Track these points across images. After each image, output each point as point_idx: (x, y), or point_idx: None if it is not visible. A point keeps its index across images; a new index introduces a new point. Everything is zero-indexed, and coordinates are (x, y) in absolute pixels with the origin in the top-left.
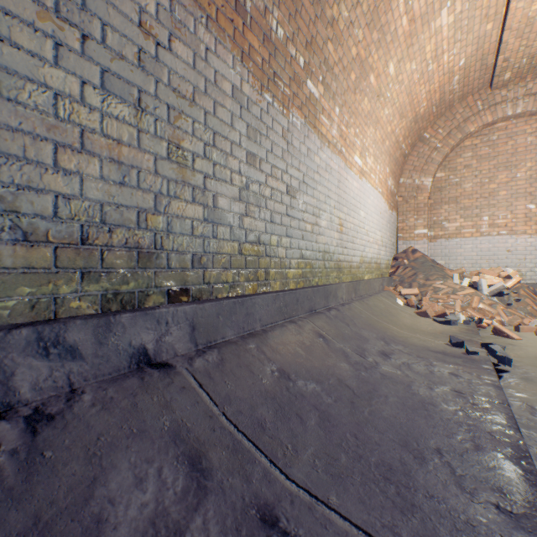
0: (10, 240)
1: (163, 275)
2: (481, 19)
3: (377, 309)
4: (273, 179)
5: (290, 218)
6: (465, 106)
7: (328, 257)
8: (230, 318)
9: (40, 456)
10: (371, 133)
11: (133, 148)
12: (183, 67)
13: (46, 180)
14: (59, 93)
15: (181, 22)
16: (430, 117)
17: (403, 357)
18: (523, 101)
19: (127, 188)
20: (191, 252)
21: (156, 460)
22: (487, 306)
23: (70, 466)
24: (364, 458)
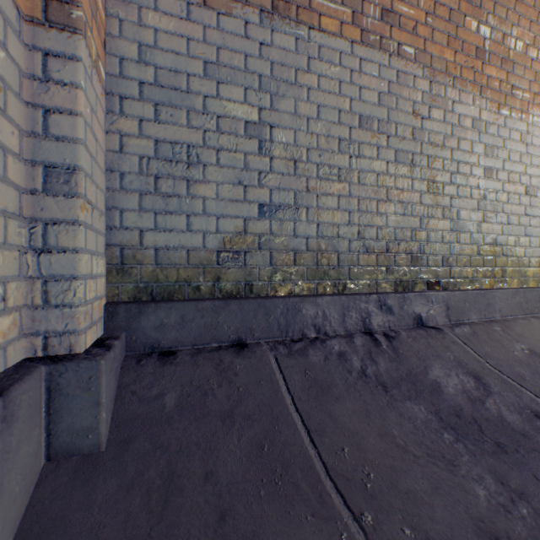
0: (361, 252)
1: (423, 271)
2: None
3: None
4: (509, 185)
5: (529, 217)
6: None
7: None
8: (473, 305)
9: (397, 350)
10: None
11: (408, 191)
12: (436, 125)
13: (373, 220)
14: (377, 173)
15: (435, 94)
16: None
17: None
18: None
19: (405, 217)
20: (441, 254)
21: (452, 370)
22: None
23: (411, 358)
24: None
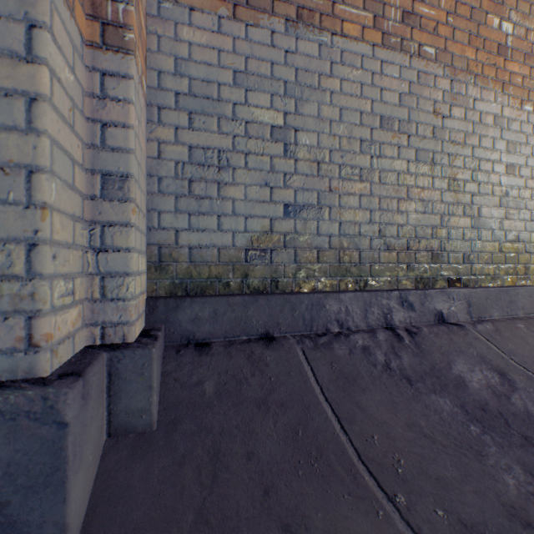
0: (382, 250)
1: (444, 268)
2: None
3: None
4: (532, 181)
5: None
6: None
7: None
8: (495, 302)
9: (420, 346)
10: None
11: (429, 189)
12: (457, 123)
13: (394, 219)
14: (398, 172)
15: (456, 93)
16: None
17: None
18: None
19: (426, 215)
20: (461, 251)
21: (475, 366)
22: None
23: (434, 353)
24: None
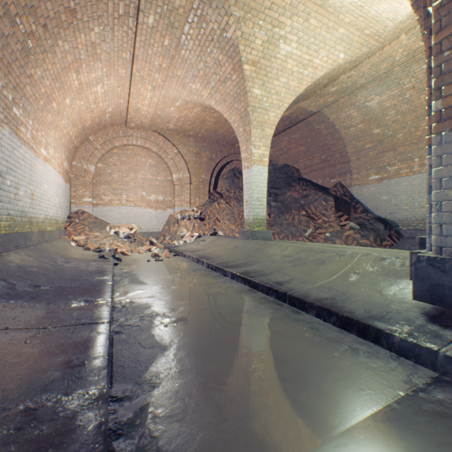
0: None
1: None
2: (118, 97)
3: (60, 247)
4: None
5: (3, 191)
6: (114, 130)
7: (25, 215)
8: None
9: None
10: (53, 134)
11: None
12: None
13: None
14: None
15: None
16: (94, 129)
17: (76, 262)
18: (141, 140)
19: None
20: None
21: None
22: (122, 243)
23: None
24: (64, 278)
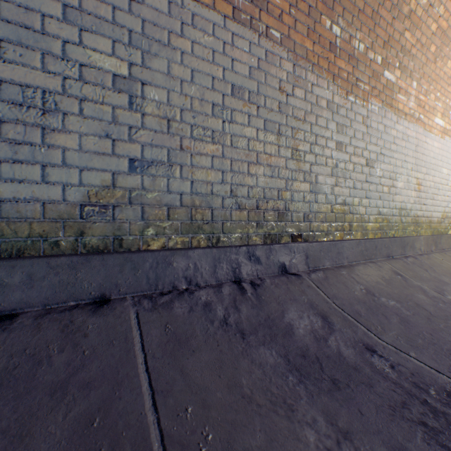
0: (234, 208)
1: (288, 225)
2: None
3: None
4: (354, 157)
5: (369, 184)
6: None
7: (404, 213)
8: (327, 254)
9: (260, 297)
10: None
11: (276, 156)
12: (299, 102)
13: (245, 180)
14: (249, 138)
15: (298, 76)
16: None
17: None
18: None
19: (273, 178)
20: (303, 212)
21: (305, 312)
22: None
23: (272, 303)
24: (437, 345)
